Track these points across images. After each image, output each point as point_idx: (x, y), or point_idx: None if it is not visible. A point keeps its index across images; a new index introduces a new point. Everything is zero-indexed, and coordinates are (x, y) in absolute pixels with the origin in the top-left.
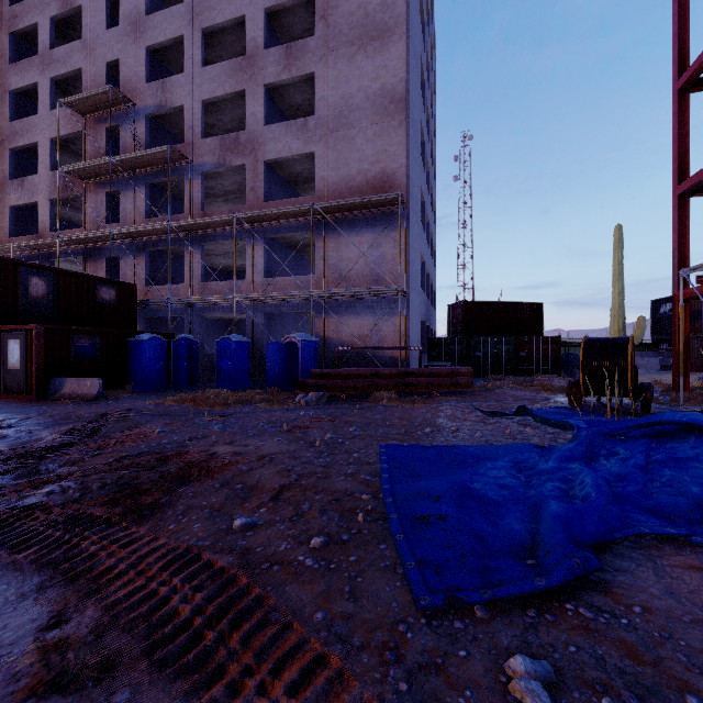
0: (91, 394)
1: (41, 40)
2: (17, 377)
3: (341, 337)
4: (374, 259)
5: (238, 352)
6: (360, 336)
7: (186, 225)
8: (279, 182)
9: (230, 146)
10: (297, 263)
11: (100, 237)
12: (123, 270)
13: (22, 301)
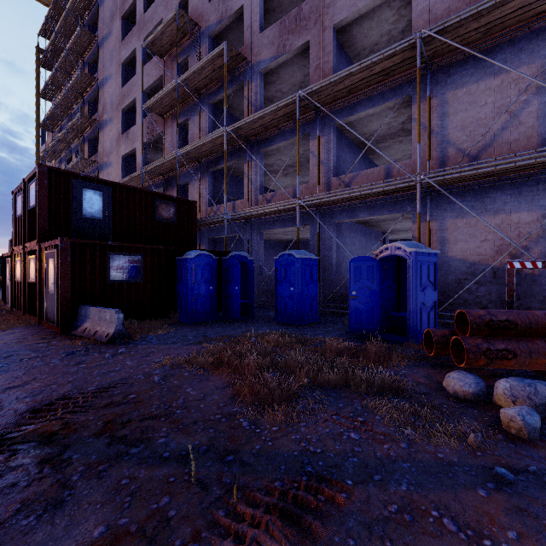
0: (107, 333)
1: (138, 10)
2: (52, 303)
3: (459, 250)
4: (533, 110)
5: (303, 272)
6: (501, 246)
7: (243, 129)
8: (347, 65)
9: (290, 27)
10: (365, 166)
11: (172, 164)
12: (191, 194)
13: (75, 217)
